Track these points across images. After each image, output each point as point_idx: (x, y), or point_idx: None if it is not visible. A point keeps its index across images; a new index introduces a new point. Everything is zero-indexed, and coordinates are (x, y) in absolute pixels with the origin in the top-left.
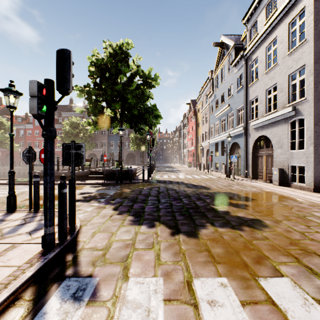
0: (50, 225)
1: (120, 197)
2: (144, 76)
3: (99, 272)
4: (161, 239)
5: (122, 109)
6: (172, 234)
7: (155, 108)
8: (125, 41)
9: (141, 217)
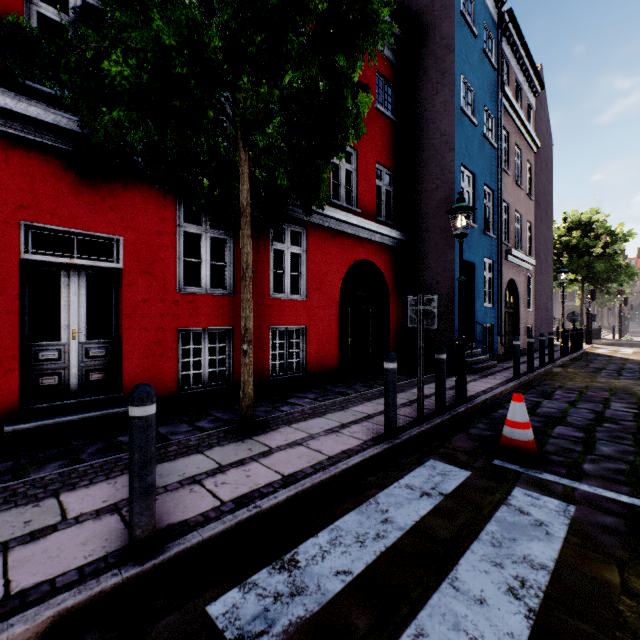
0: (588, 338)
1: (598, 343)
2: (612, 237)
3: (610, 348)
4: (632, 348)
5: (587, 274)
6: (638, 348)
7: (628, 268)
8: (590, 211)
9: (620, 346)
